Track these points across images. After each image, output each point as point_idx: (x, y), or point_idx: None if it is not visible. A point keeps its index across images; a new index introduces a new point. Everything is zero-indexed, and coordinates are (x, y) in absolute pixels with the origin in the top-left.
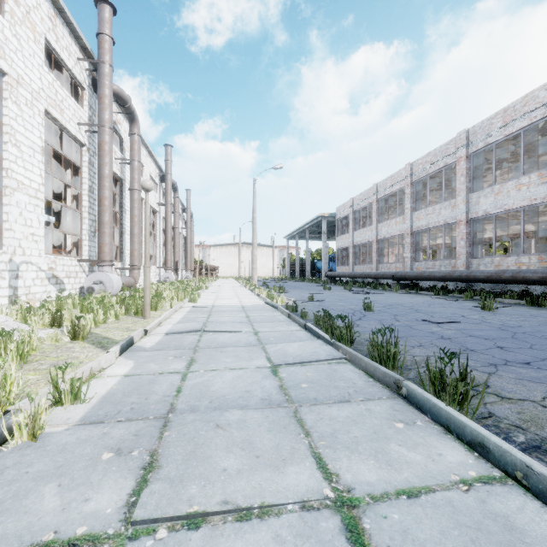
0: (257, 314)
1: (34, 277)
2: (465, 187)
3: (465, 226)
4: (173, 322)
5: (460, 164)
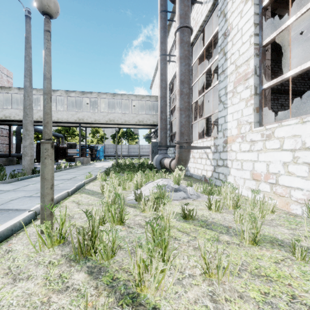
0: None
1: None
2: None
3: None
4: (23, 216)
5: None
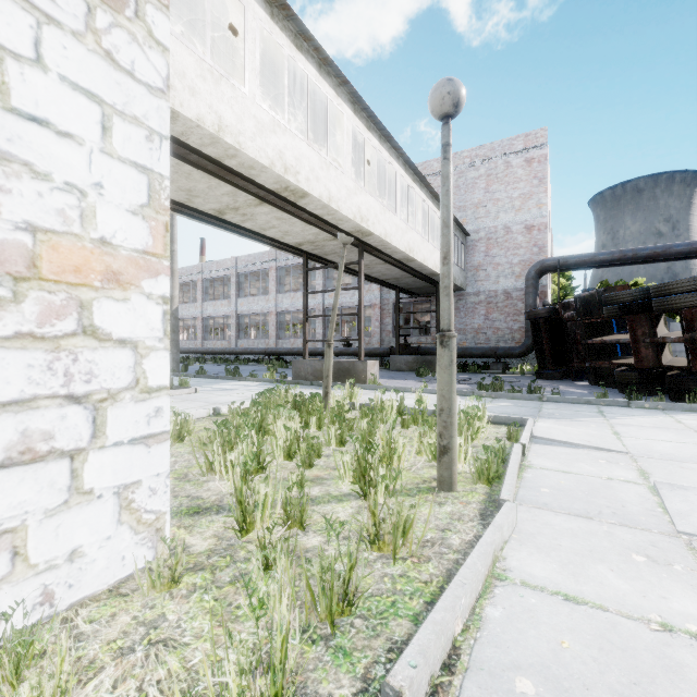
0: None
1: None
2: (201, 298)
3: (201, 321)
4: None
5: (199, 283)
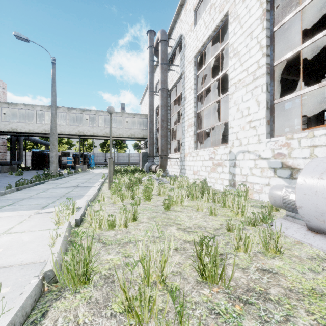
0: (30, 193)
1: (253, 166)
2: None
3: None
4: (94, 188)
5: None
